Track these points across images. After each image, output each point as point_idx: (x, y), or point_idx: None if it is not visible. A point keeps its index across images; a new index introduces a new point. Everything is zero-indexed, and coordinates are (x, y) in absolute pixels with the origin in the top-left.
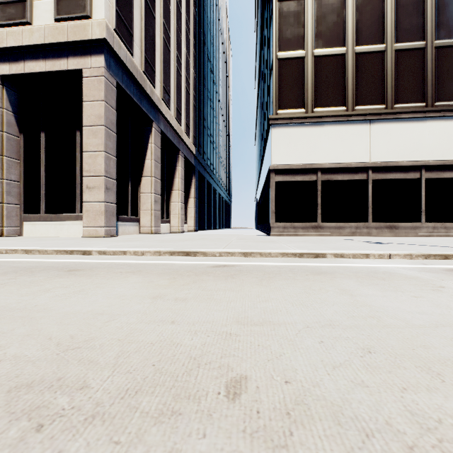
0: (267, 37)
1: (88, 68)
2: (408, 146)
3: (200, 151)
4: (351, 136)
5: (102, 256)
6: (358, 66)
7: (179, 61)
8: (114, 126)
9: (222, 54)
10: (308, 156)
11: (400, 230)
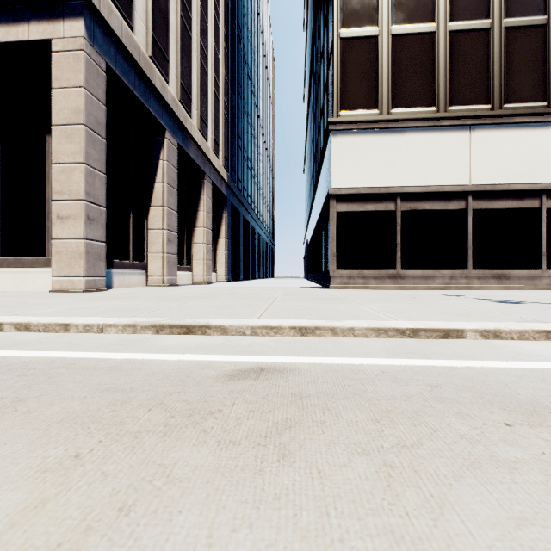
0: (324, 17)
1: (59, 38)
2: (524, 162)
3: (234, 177)
4: (443, 148)
5: (16, 335)
6: (453, 50)
7: (204, 55)
8: (101, 127)
9: (263, 59)
10: (383, 175)
11: (513, 281)
